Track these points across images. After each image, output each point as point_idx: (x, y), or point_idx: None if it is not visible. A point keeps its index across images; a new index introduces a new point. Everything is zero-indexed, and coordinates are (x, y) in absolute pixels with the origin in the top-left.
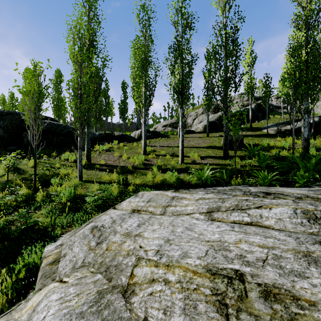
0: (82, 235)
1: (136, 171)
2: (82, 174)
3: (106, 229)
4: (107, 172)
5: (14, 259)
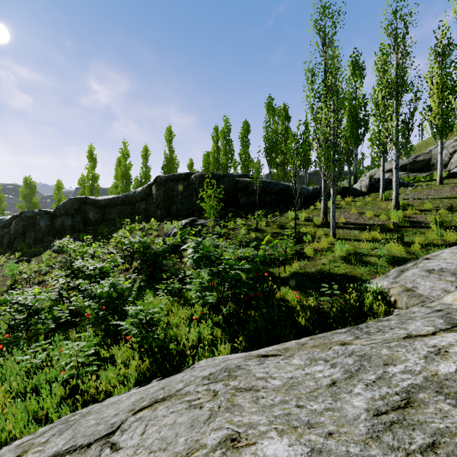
0: (417, 276)
1: (401, 229)
2: (335, 232)
3: (455, 270)
4: (367, 229)
5: (346, 289)
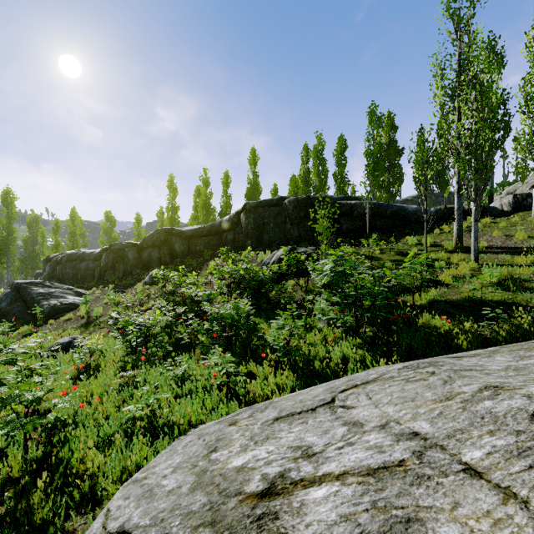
0: None
1: None
2: (477, 256)
3: None
4: (524, 252)
5: (511, 316)
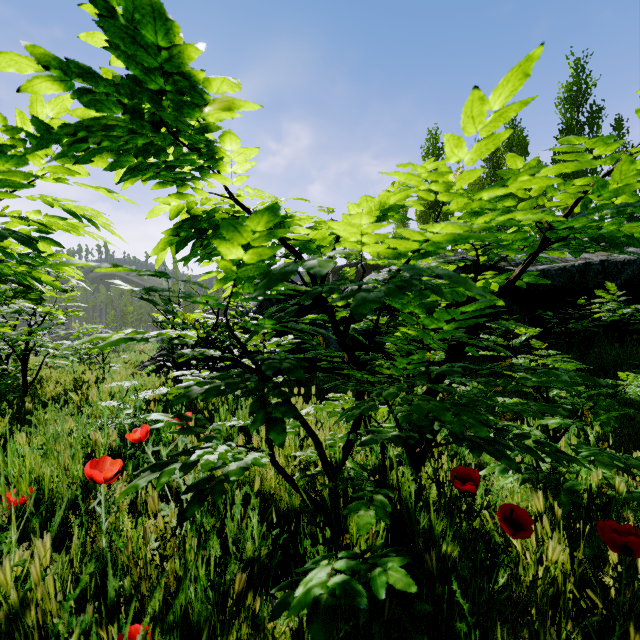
0: None
1: None
2: None
3: None
4: None
5: None
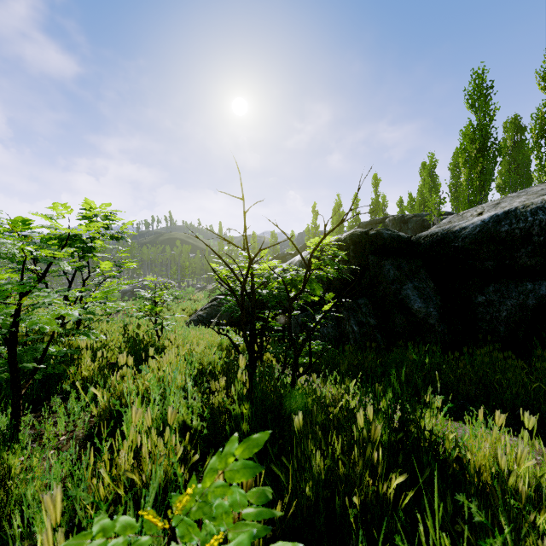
0: None
1: None
2: None
3: None
4: None
5: None
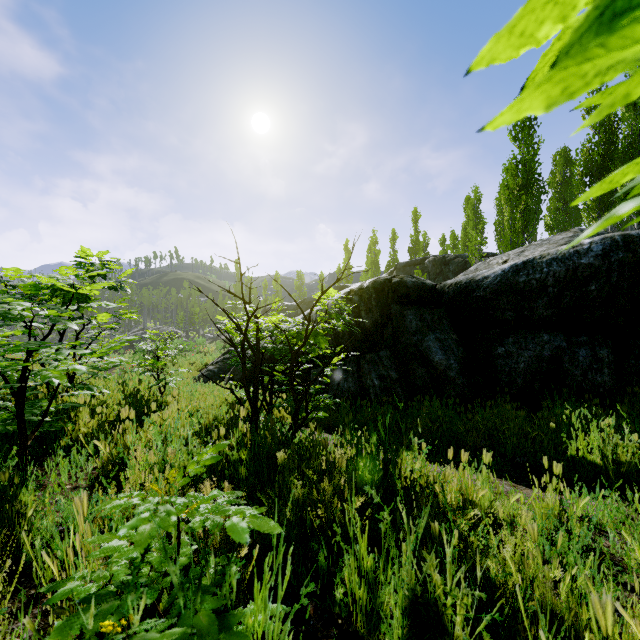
0: None
1: None
2: None
3: None
4: None
5: None
